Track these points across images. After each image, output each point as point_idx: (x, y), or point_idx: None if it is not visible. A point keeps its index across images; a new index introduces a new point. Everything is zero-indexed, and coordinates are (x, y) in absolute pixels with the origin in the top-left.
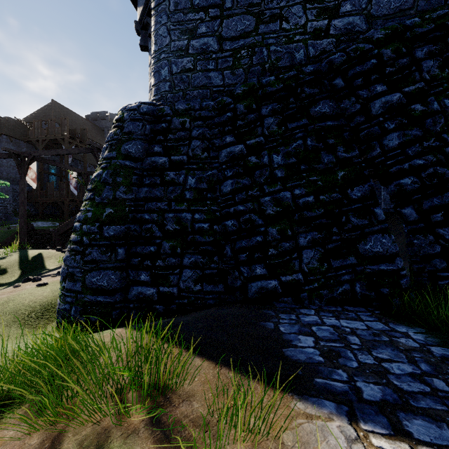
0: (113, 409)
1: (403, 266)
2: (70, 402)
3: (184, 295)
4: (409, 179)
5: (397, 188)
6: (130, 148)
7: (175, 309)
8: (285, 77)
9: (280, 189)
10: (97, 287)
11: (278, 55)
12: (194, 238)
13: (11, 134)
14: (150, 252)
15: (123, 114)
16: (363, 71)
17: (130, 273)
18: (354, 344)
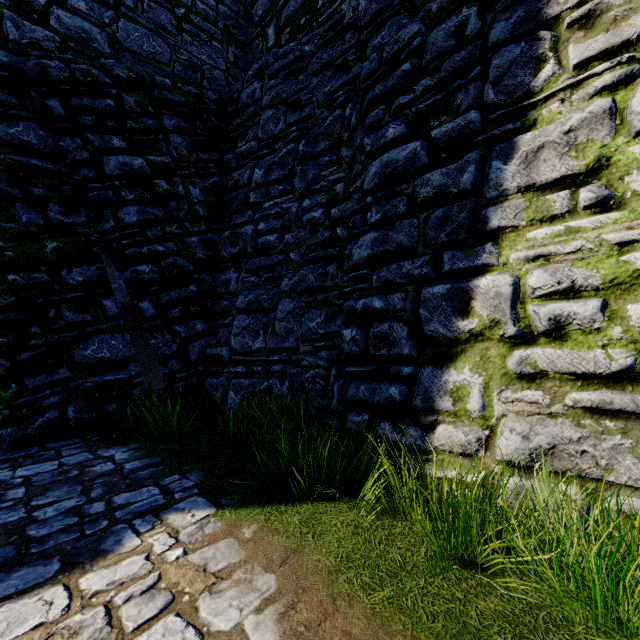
0: None
1: (139, 372)
2: None
3: None
4: (147, 266)
5: (134, 276)
6: None
7: None
8: None
9: None
10: None
11: None
12: None
13: None
14: None
15: None
16: (95, 109)
17: None
18: (10, 500)
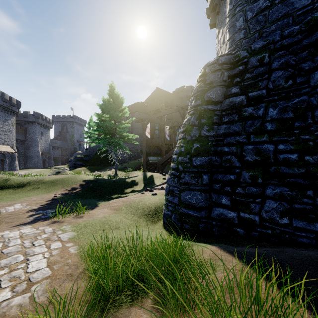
0: None
1: None
2: (185, 316)
3: (267, 225)
4: None
5: None
6: (211, 94)
7: (256, 236)
8: None
9: None
10: (188, 203)
11: None
12: (278, 169)
13: (139, 110)
14: (230, 180)
15: (205, 69)
16: None
17: (213, 195)
18: None
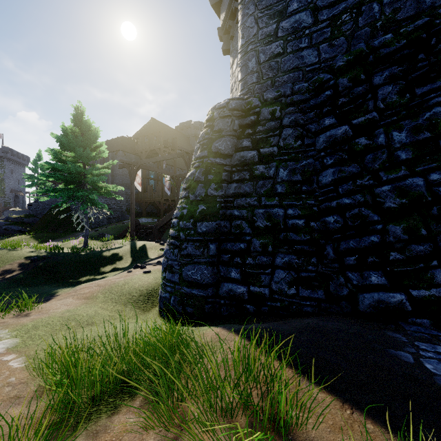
0: (228, 437)
1: None
2: (180, 405)
3: (277, 298)
4: None
5: None
6: (220, 145)
7: (266, 311)
8: (409, 30)
9: (406, 174)
10: (191, 280)
11: (396, 5)
12: (287, 236)
13: (125, 149)
14: (240, 249)
15: (213, 113)
16: None
17: (221, 269)
18: None
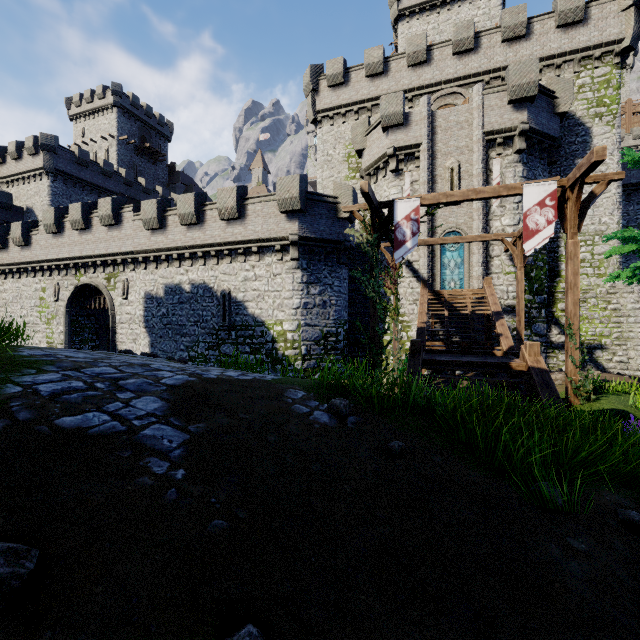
0: None
1: None
2: None
3: None
4: None
5: None
6: None
7: None
8: None
9: None
10: None
11: None
12: None
13: None
14: None
15: None
16: None
17: None
18: None
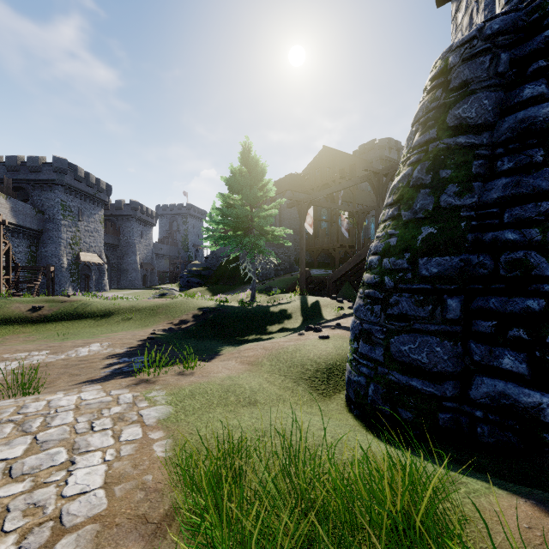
0: None
1: None
2: None
3: None
4: None
5: None
6: (466, 110)
7: None
8: None
9: None
10: (409, 361)
11: None
12: None
13: (293, 188)
14: (525, 312)
15: (446, 60)
16: None
17: (474, 348)
18: None
